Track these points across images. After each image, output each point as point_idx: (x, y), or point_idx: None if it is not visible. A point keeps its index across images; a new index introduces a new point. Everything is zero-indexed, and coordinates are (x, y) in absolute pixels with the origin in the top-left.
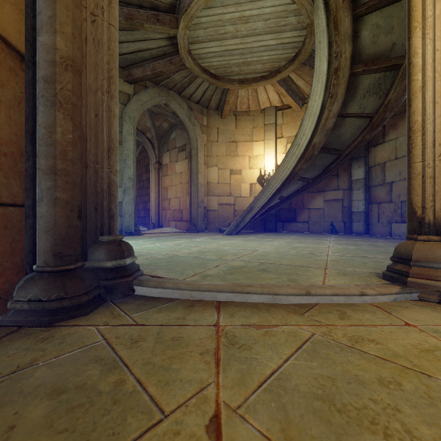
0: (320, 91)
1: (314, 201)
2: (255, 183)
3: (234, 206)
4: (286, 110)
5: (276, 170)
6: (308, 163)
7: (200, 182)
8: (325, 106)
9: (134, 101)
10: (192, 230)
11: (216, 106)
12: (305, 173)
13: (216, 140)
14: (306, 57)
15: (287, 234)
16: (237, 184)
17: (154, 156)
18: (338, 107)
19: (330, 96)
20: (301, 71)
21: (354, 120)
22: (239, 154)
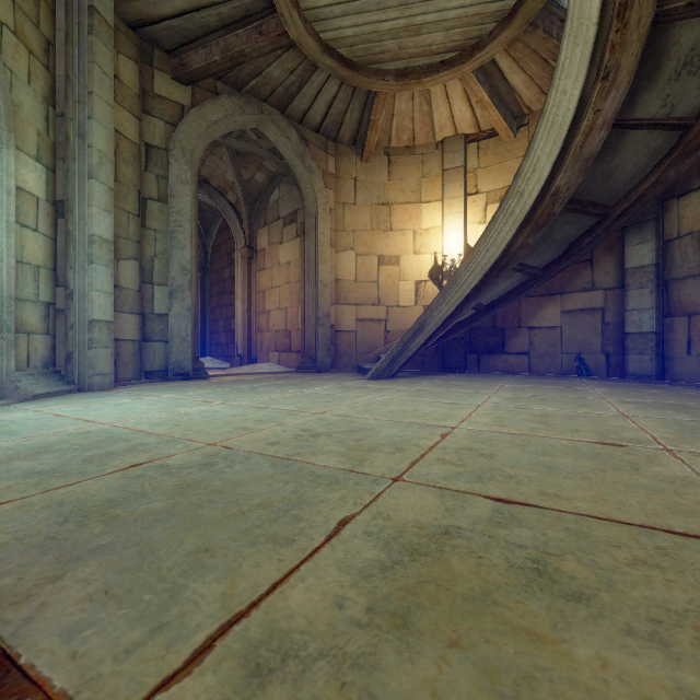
0: (579, 66)
1: (542, 313)
2: (425, 281)
3: (386, 323)
4: (484, 141)
5: (473, 249)
6: (539, 233)
7: (323, 278)
8: (587, 102)
9: (193, 119)
10: (307, 368)
11: (351, 137)
12: (530, 257)
13: (353, 201)
14: (540, 5)
15: (491, 377)
16: (391, 282)
17: (241, 234)
18: (618, 101)
19: (602, 76)
20: (525, 44)
21: (646, 135)
22: (395, 226)
